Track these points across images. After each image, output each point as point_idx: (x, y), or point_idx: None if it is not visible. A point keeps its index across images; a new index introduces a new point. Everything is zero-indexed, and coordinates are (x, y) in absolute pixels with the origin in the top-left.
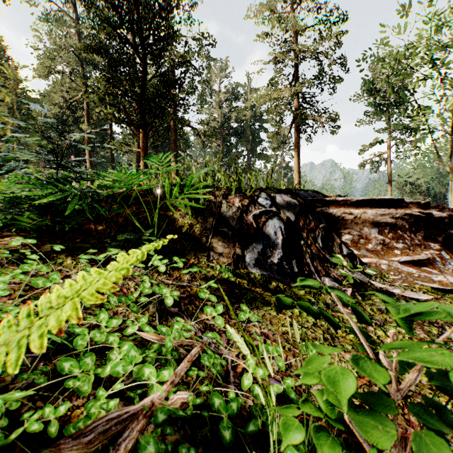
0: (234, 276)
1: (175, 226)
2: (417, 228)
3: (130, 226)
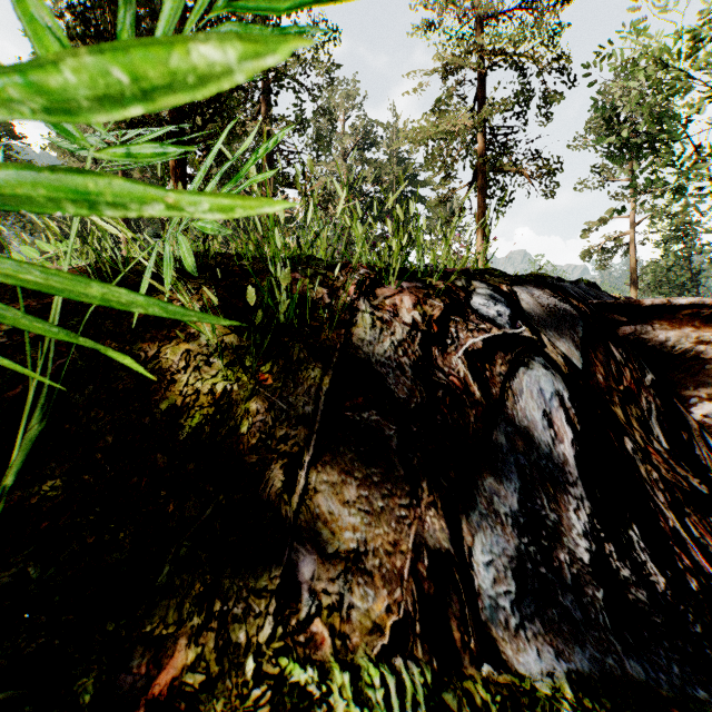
0: None
1: (152, 407)
2: None
3: None
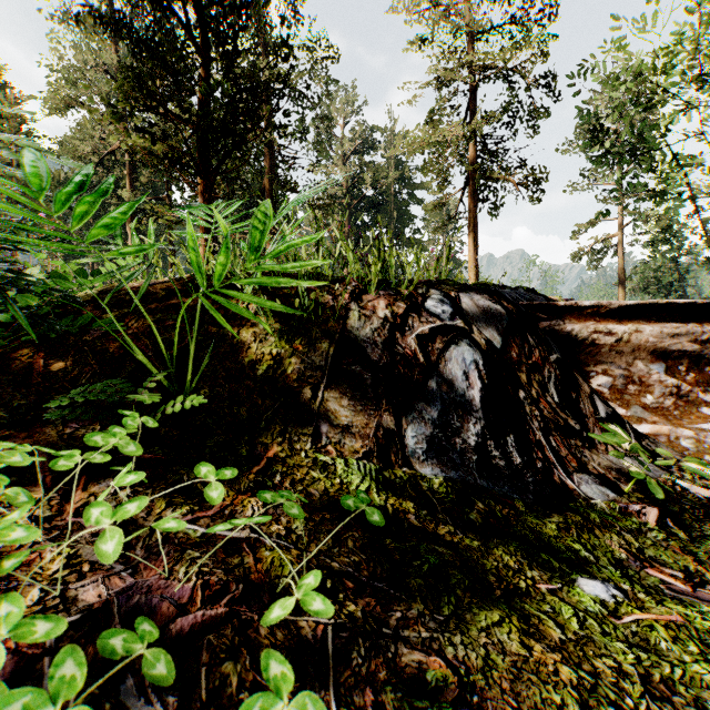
0: (381, 490)
1: (241, 360)
2: None
3: (133, 360)
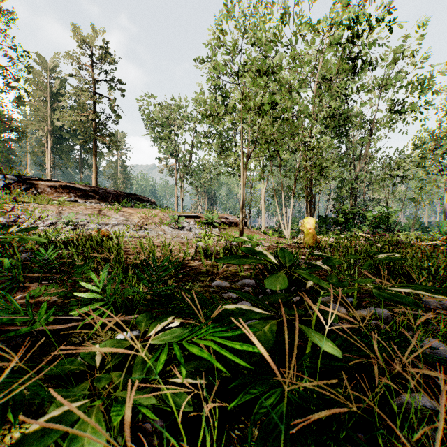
0: None
1: None
2: (67, 190)
3: None
